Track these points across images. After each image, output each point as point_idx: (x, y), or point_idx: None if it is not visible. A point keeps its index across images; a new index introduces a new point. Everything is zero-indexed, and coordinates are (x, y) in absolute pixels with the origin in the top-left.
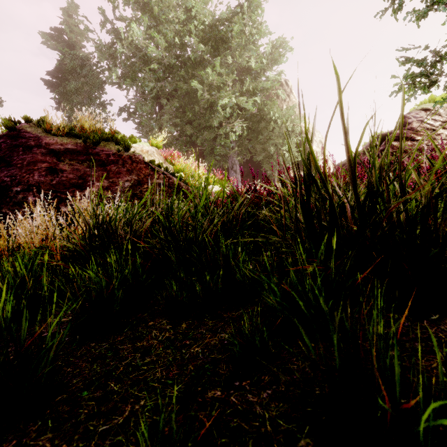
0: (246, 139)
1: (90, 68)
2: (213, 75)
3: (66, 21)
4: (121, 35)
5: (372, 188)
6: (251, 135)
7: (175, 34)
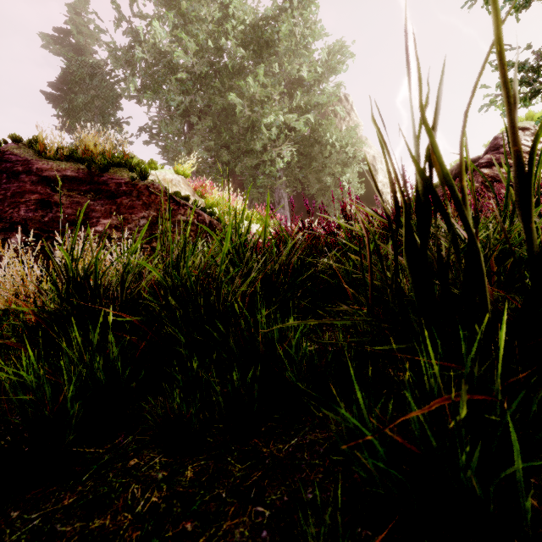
0: (297, 167)
1: (102, 78)
2: (255, 87)
3: (73, 20)
4: (140, 37)
5: None
6: (302, 162)
7: (208, 36)
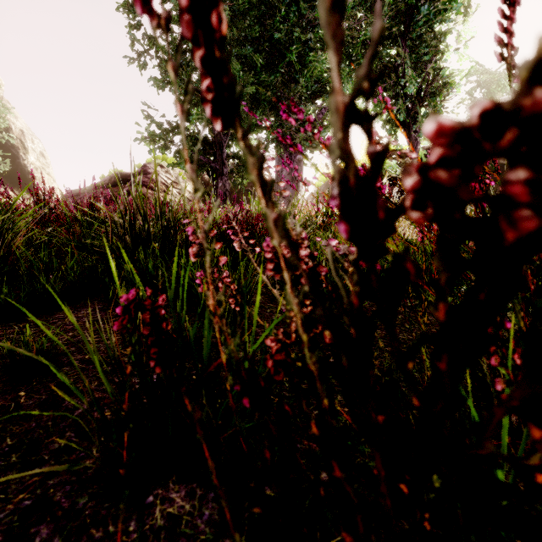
0: None
1: None
2: None
3: None
4: None
5: (170, 222)
6: None
7: None
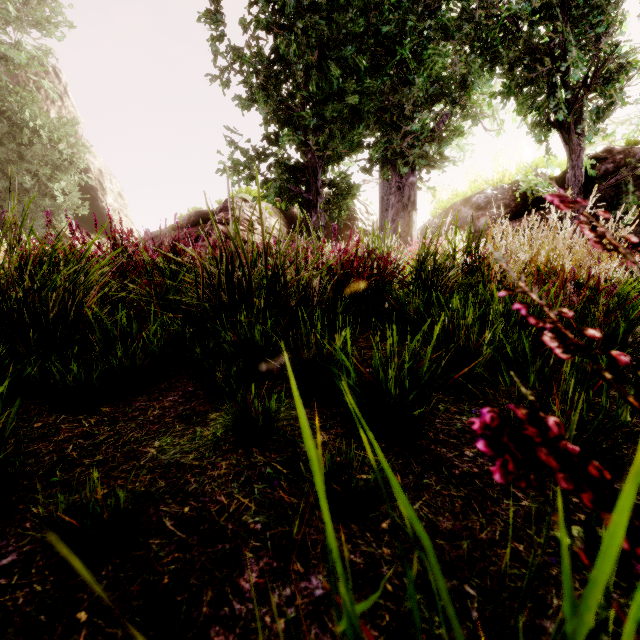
0: None
1: None
2: None
3: None
4: None
5: (277, 269)
6: None
7: None
